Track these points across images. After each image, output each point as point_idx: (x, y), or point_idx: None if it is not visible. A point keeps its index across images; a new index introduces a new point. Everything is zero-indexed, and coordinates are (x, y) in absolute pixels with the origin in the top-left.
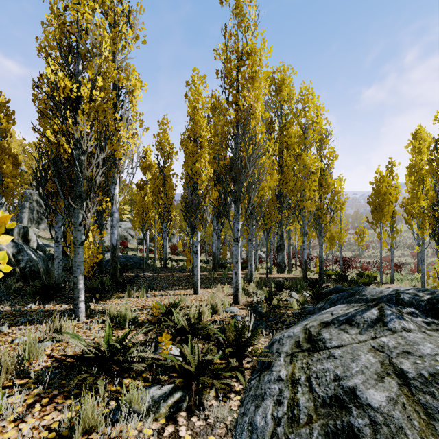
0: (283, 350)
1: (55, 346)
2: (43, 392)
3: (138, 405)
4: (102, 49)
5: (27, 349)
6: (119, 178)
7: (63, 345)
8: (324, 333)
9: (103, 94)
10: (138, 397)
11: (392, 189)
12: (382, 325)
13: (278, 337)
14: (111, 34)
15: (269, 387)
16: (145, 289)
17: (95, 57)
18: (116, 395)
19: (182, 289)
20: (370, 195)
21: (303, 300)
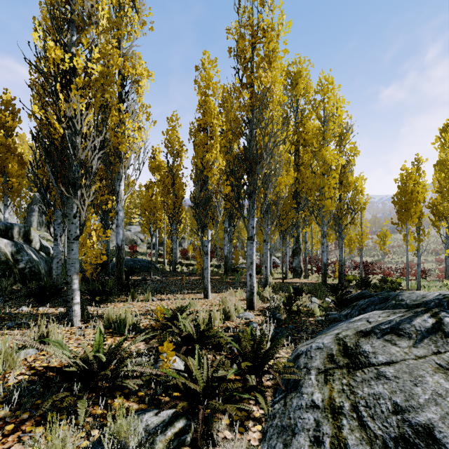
0: (313, 366)
1: (40, 355)
2: (9, 416)
3: (127, 439)
4: (98, 15)
5: (2, 359)
6: (125, 174)
7: (49, 354)
8: (364, 345)
9: (101, 68)
10: (126, 427)
11: (420, 187)
12: (444, 336)
13: (304, 349)
14: (110, 1)
15: (301, 416)
16: (151, 292)
17: (90, 26)
18: (101, 421)
19: (191, 293)
20: (395, 194)
21: (326, 306)
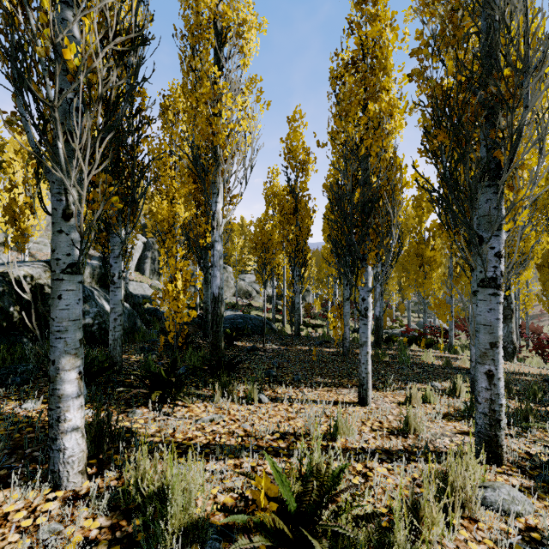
0: None
1: None
2: None
3: None
4: None
5: None
6: (223, 185)
7: None
8: None
9: None
10: None
11: None
12: None
13: None
14: None
15: None
16: (257, 385)
17: None
18: None
19: (330, 387)
20: None
21: None
